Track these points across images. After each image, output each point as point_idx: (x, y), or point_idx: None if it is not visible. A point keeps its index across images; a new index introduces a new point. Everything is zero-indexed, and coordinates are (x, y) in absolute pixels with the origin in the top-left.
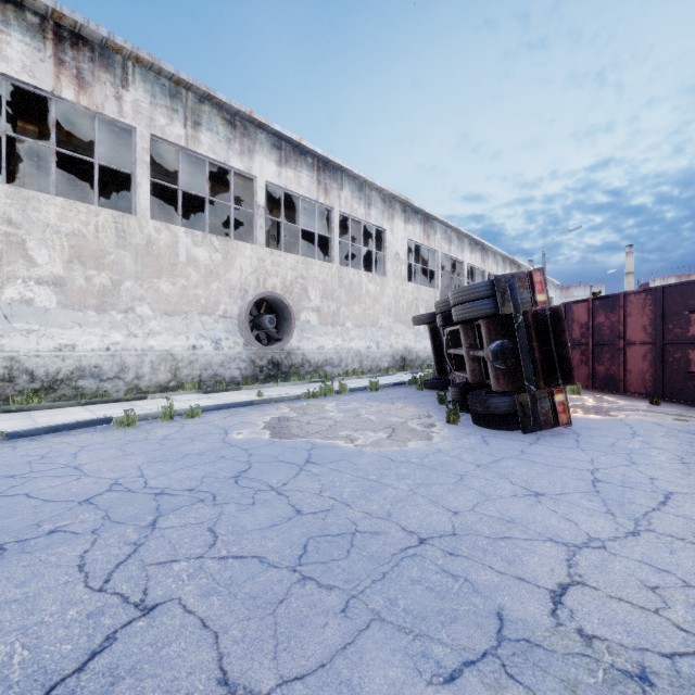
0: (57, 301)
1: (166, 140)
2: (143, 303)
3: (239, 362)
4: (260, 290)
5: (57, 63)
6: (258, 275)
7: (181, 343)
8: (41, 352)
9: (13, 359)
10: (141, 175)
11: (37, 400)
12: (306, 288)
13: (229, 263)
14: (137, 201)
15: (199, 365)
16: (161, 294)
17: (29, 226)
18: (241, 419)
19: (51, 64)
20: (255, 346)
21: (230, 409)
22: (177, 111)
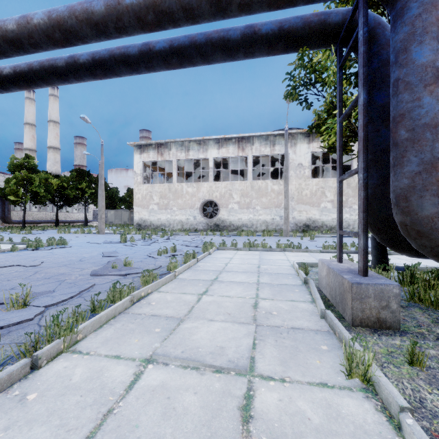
0: (331, 206)
1: None
2: (355, 204)
3: None
4: None
5: None
6: None
7: None
8: (328, 220)
9: (322, 222)
10: (354, 164)
11: (328, 232)
12: None
13: None
14: None
15: None
16: None
17: (326, 187)
18: None
19: None
20: None
21: None
22: None
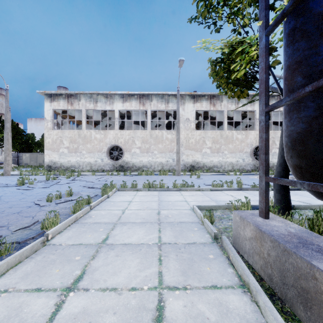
0: (210, 151)
1: (230, 110)
2: (225, 150)
3: (250, 165)
4: (256, 144)
5: (210, 103)
6: (256, 139)
7: (234, 160)
8: (207, 162)
9: (203, 163)
10: (225, 121)
11: (208, 171)
12: (274, 141)
13: (247, 137)
14: (224, 127)
15: (238, 165)
16: (229, 148)
17: (206, 137)
18: (251, 176)
19: (209, 104)
20: (255, 161)
21: (248, 175)
22: (233, 102)
